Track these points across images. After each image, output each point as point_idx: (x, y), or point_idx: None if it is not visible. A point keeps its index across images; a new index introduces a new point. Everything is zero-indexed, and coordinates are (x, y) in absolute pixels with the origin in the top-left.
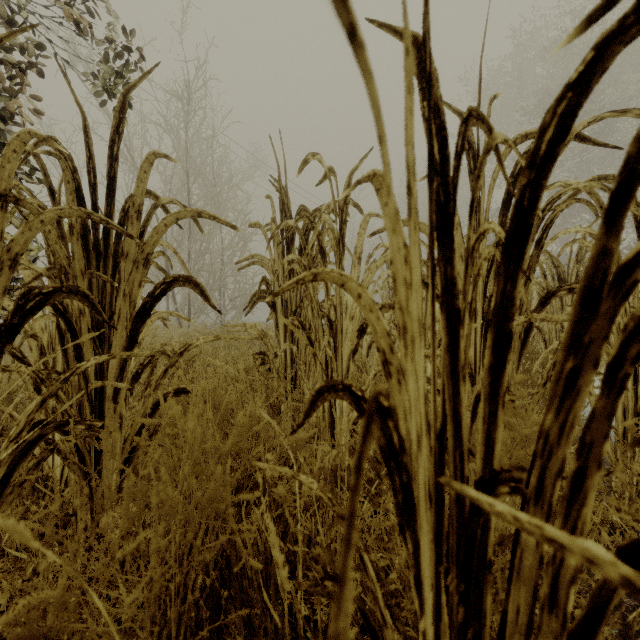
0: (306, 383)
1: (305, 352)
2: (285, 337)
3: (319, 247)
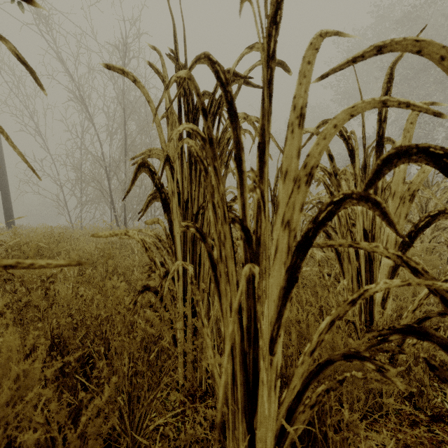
0: (206, 327)
1: (208, 267)
2: (183, 246)
3: (227, 103)
